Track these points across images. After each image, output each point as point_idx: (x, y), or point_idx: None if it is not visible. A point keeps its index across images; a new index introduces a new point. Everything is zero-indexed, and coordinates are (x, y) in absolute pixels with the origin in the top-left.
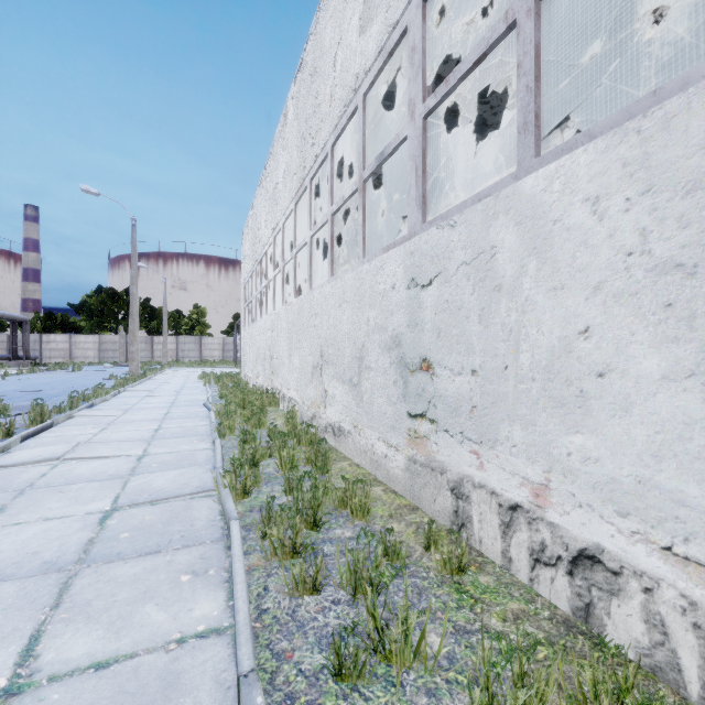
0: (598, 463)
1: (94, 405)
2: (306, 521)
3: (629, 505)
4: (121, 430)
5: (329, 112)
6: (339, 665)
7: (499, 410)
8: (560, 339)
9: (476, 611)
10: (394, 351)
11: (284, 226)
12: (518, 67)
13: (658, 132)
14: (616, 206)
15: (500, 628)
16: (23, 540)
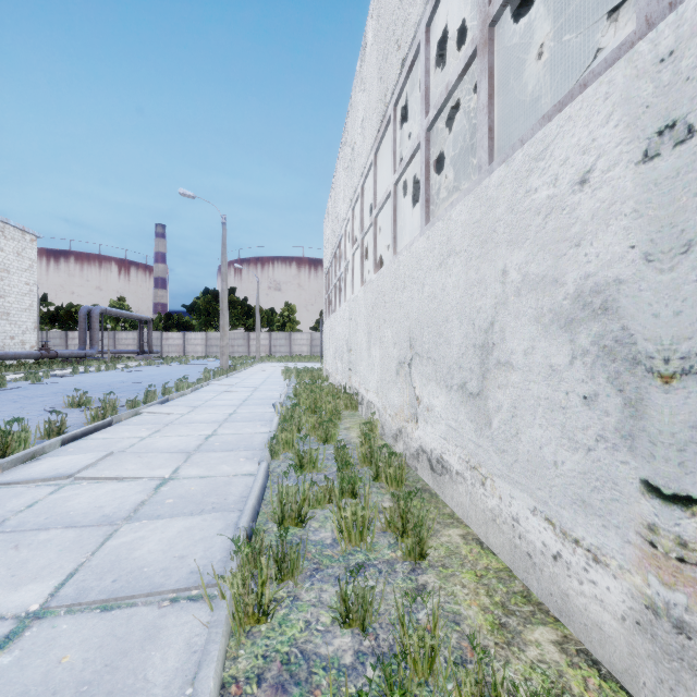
0: None
1: (170, 400)
2: None
3: None
4: (172, 434)
5: None
6: None
7: None
8: None
9: None
10: (587, 327)
11: (363, 189)
12: None
13: None
14: None
15: None
16: None
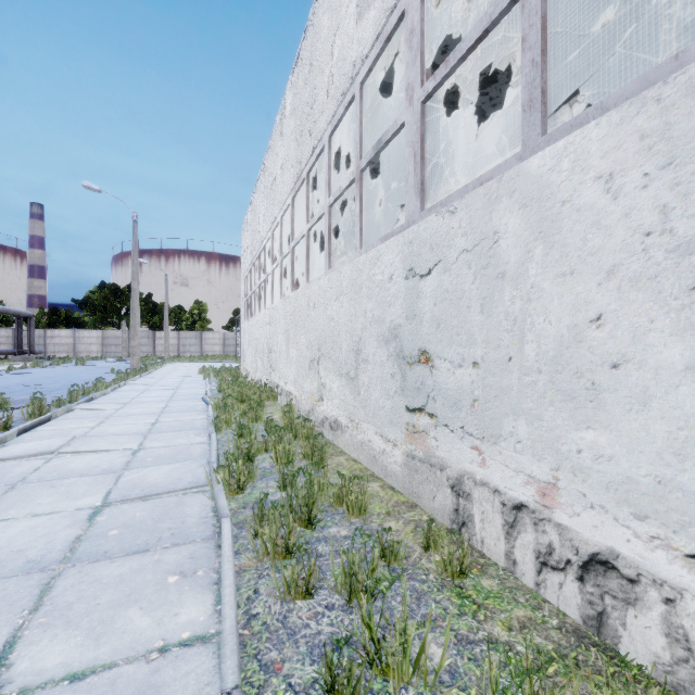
0: (612, 461)
1: (93, 399)
2: (301, 519)
3: (647, 507)
4: (119, 423)
5: (326, 103)
6: (332, 681)
7: (502, 404)
8: (569, 328)
9: (479, 619)
10: (392, 344)
11: (282, 220)
12: (523, 41)
13: (681, 99)
14: (632, 183)
15: (506, 638)
16: (9, 537)
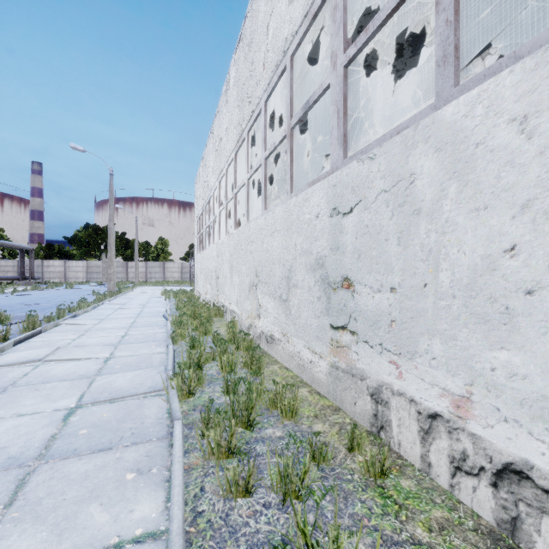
0: (527, 379)
1: (77, 316)
2: (241, 421)
3: None
4: (95, 336)
5: (263, 74)
6: None
7: (418, 324)
8: (483, 258)
9: (401, 519)
10: (318, 272)
11: (227, 172)
12: (437, 4)
13: None
14: (547, 122)
15: (427, 539)
16: None
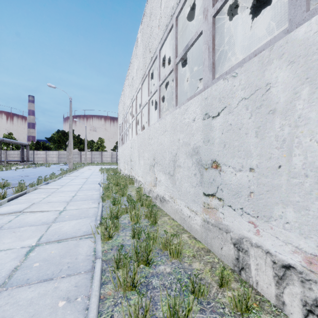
0: None
1: (49, 183)
2: (142, 260)
3: None
4: (57, 196)
5: (158, 33)
6: None
7: (273, 196)
8: None
9: None
10: (195, 157)
11: (136, 97)
12: None
13: None
14: None
15: None
16: None
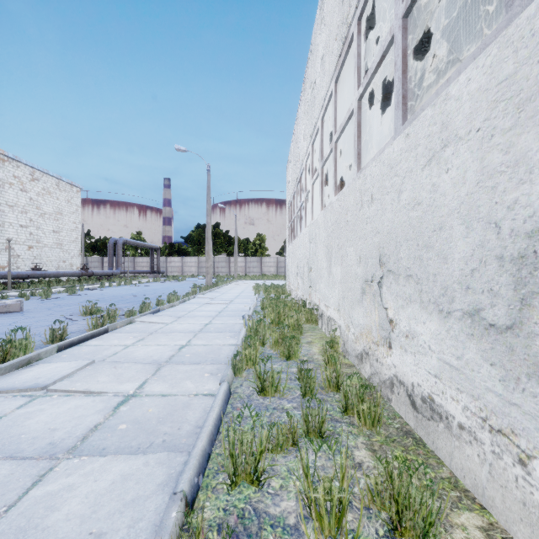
0: None
1: (161, 310)
2: None
3: None
4: (152, 343)
5: None
6: None
7: None
8: None
9: None
10: None
11: (322, 122)
12: None
13: None
14: None
15: None
16: None
